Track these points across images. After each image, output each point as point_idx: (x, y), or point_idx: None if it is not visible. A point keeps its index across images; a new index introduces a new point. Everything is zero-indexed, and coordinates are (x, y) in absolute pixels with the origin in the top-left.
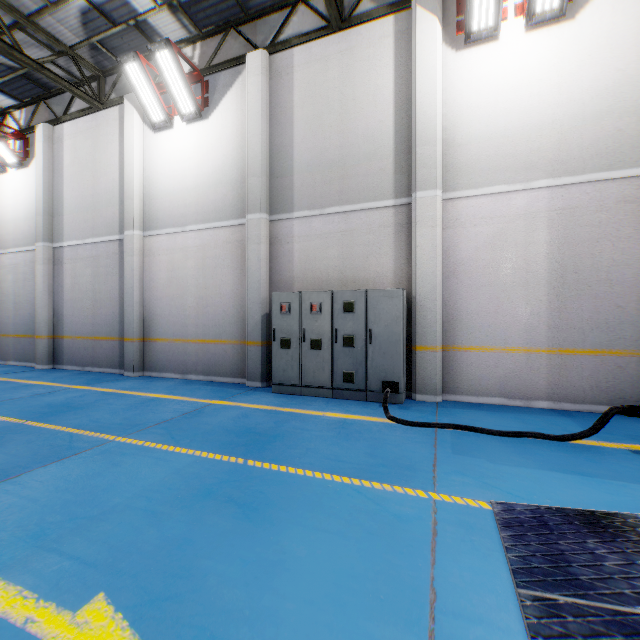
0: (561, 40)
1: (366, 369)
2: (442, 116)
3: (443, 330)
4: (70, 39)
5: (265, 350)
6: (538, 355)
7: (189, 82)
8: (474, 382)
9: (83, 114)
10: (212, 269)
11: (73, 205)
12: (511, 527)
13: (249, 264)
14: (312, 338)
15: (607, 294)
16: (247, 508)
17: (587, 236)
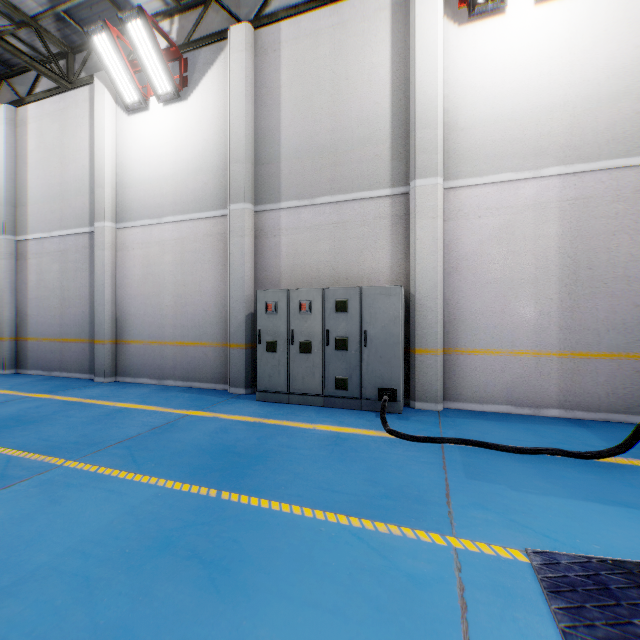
0: (574, 14)
1: (361, 375)
2: (443, 97)
3: (444, 331)
4: (32, 8)
5: (249, 353)
6: (548, 359)
7: (166, 59)
8: (478, 388)
9: (50, 94)
10: (191, 264)
11: (39, 194)
12: (562, 593)
13: (232, 259)
14: (301, 340)
15: (624, 292)
16: (214, 568)
17: (602, 229)
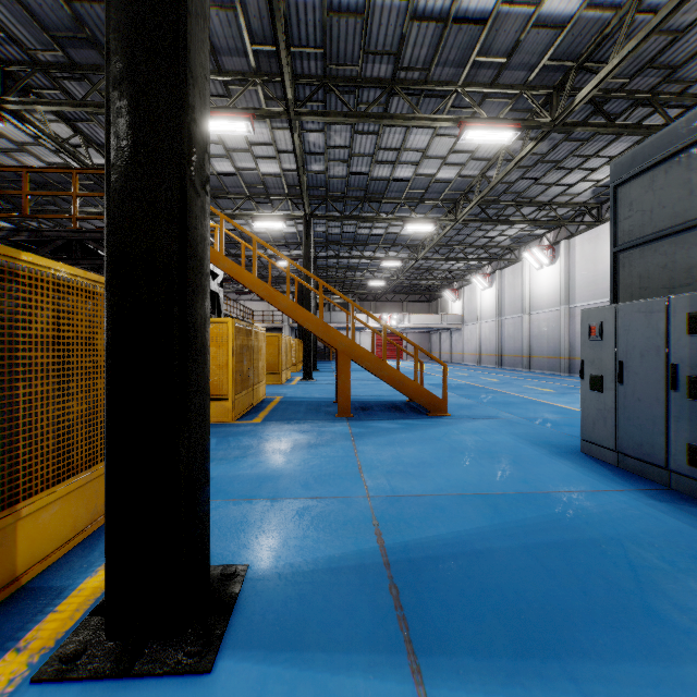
0: None
1: None
2: None
3: None
4: (584, 200)
5: None
6: None
7: None
8: None
9: (587, 230)
10: None
11: (581, 283)
12: None
13: None
14: None
15: None
16: None
17: None
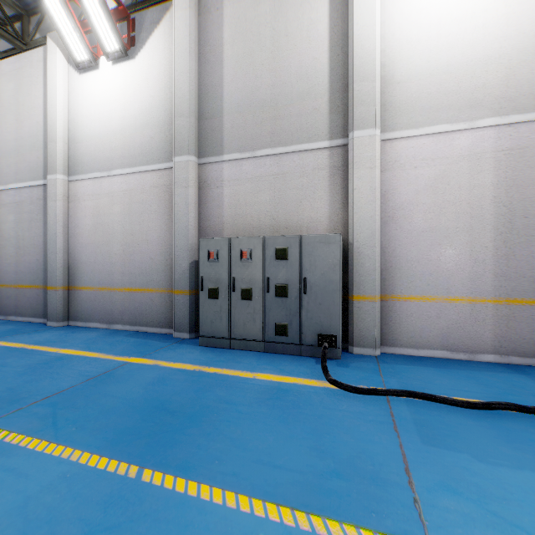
0: None
1: (300, 321)
2: (380, 52)
3: (381, 278)
4: None
5: (193, 299)
6: (483, 305)
7: (115, 20)
8: (414, 334)
9: (7, 55)
10: (139, 215)
11: None
12: None
13: (176, 209)
14: (242, 287)
15: None
16: None
17: None
